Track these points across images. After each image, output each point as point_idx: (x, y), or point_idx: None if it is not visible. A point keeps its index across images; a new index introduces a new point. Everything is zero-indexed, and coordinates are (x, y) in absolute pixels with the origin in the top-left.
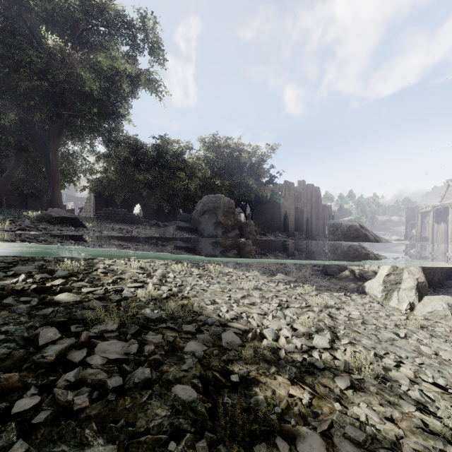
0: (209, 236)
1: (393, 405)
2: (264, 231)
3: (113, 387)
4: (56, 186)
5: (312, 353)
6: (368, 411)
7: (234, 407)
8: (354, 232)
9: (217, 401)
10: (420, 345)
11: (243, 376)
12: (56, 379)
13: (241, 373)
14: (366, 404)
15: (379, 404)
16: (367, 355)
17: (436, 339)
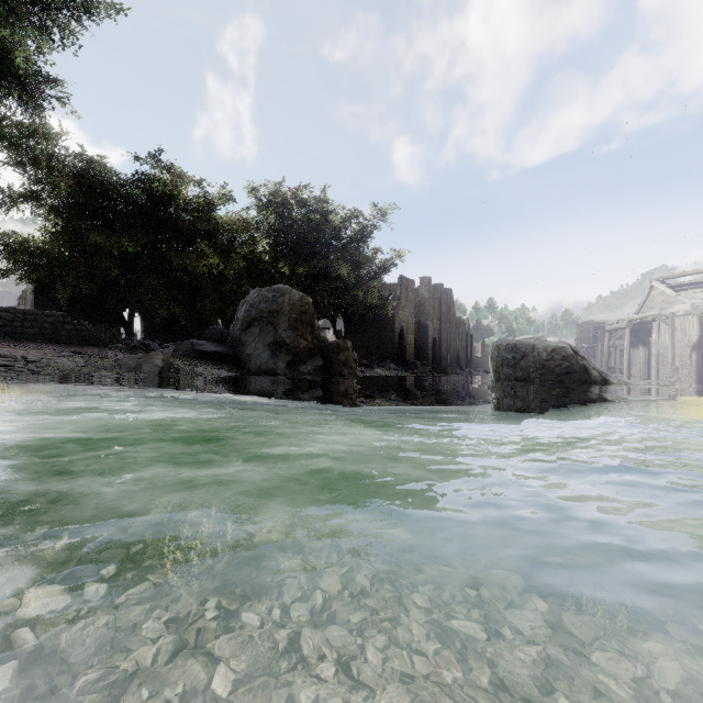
0: (260, 371)
1: None
2: (366, 359)
3: None
4: None
5: None
6: None
7: None
8: (563, 361)
9: None
10: None
11: None
12: None
13: None
14: None
15: None
16: None
17: None
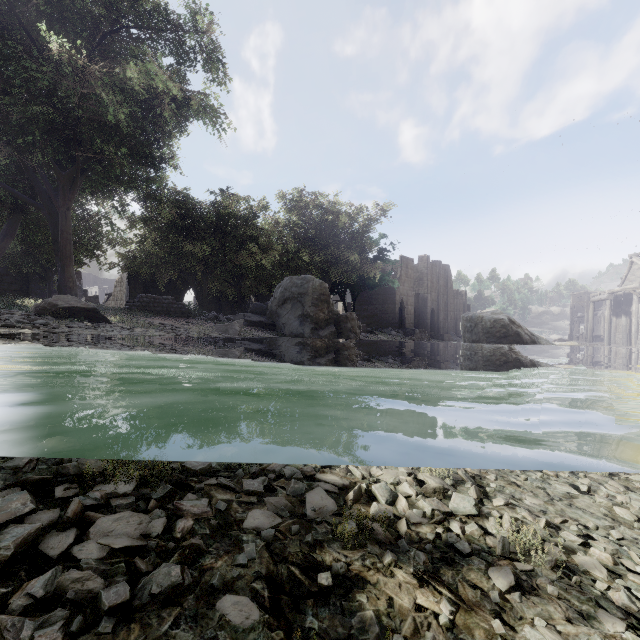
0: (292, 335)
1: (588, 619)
2: (371, 327)
3: (111, 606)
4: (67, 261)
5: (450, 524)
6: (549, 635)
7: (324, 636)
8: (502, 329)
9: (293, 635)
10: (614, 506)
11: (339, 573)
12: (11, 592)
13: (335, 569)
14: (545, 619)
15: (565, 619)
16: (535, 525)
17: (635, 494)
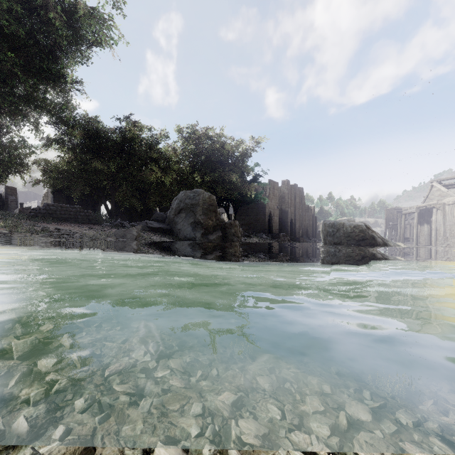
0: (186, 238)
1: None
2: (248, 232)
3: None
4: None
5: None
6: None
7: None
8: (360, 233)
9: None
10: None
11: None
12: None
13: None
14: None
15: None
16: None
17: None
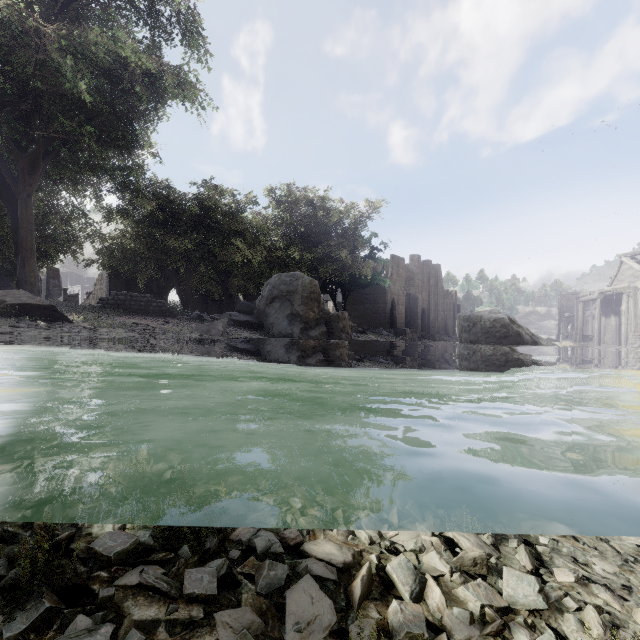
0: (280, 335)
1: None
2: (362, 327)
3: None
4: (27, 254)
5: (512, 635)
6: None
7: None
8: (502, 328)
9: None
10: None
11: None
12: None
13: None
14: None
15: None
16: (628, 620)
17: None
